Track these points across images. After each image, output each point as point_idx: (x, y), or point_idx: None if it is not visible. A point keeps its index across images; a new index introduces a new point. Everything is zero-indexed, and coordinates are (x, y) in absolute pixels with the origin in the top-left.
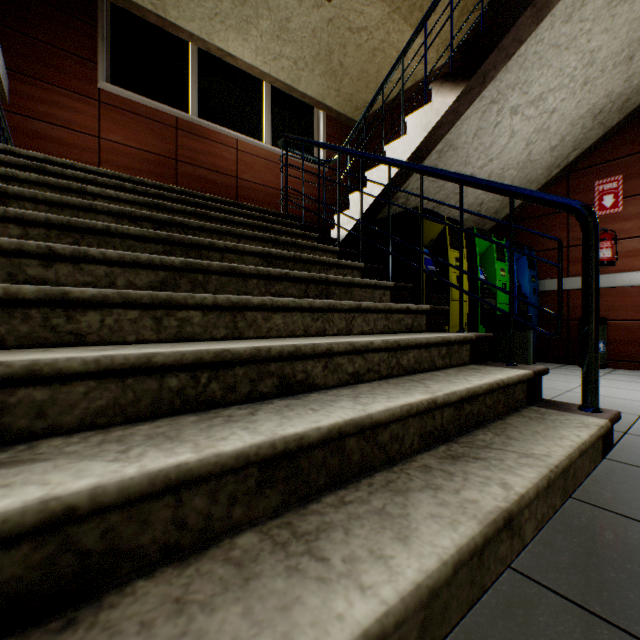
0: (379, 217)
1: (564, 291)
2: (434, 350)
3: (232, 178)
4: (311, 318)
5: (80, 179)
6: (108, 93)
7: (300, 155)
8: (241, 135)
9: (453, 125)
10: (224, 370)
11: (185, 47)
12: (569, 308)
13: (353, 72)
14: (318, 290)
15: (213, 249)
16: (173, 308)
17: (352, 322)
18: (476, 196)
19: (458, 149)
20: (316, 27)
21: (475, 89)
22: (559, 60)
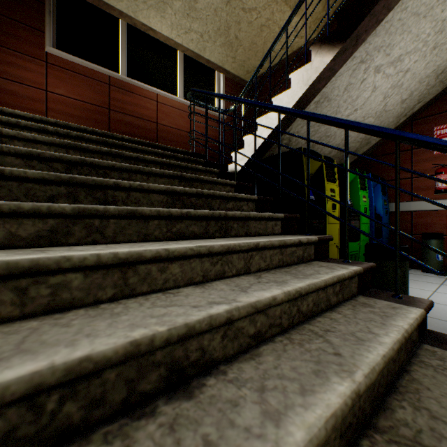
0: (267, 154)
1: (409, 212)
2: (329, 289)
3: (153, 123)
4: (210, 262)
5: (3, 122)
6: (54, 56)
7: (204, 105)
8: (160, 90)
9: (329, 80)
10: (86, 380)
11: (116, 22)
12: (413, 225)
13: (245, 43)
14: (218, 225)
15: (119, 188)
16: (44, 273)
17: (250, 260)
18: (342, 138)
19: (331, 100)
20: (217, 7)
21: (349, 50)
22: (417, 27)
